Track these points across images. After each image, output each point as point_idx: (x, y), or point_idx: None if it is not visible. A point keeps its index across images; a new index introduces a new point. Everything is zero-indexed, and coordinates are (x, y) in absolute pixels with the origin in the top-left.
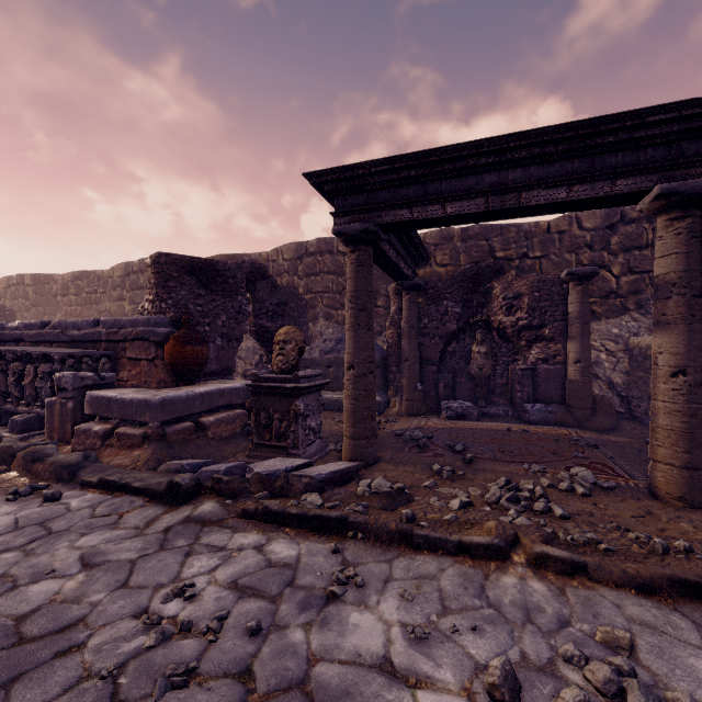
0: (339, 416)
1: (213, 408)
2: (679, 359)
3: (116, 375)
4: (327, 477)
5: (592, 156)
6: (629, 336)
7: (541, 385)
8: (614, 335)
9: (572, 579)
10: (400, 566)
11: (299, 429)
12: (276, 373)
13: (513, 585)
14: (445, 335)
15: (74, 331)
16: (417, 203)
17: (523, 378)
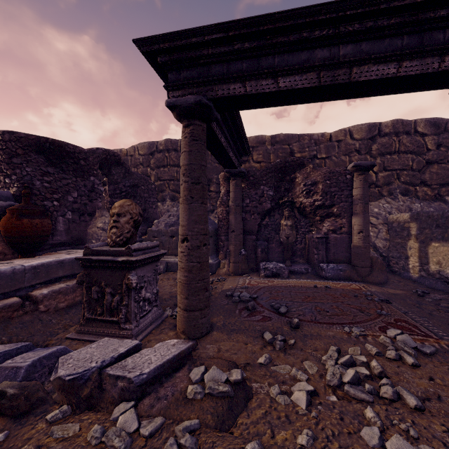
0: None
1: (51, 279)
2: None
3: None
4: (150, 377)
5: (421, 32)
6: (385, 213)
7: (331, 249)
8: (376, 213)
9: None
10: None
11: (132, 302)
12: (110, 246)
13: None
14: (262, 212)
15: None
16: (250, 77)
17: (319, 244)
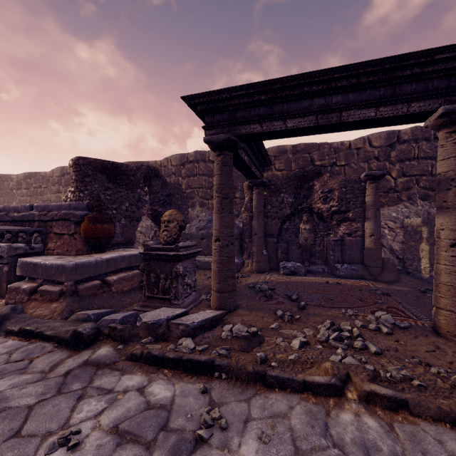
0: (209, 273)
1: (117, 269)
2: None
3: (46, 246)
4: (198, 325)
5: (394, 85)
6: (403, 218)
7: (346, 251)
8: (393, 217)
9: (396, 414)
10: (257, 405)
11: (179, 285)
12: (163, 244)
13: (351, 422)
14: (282, 217)
15: (14, 213)
16: (265, 119)
17: (335, 247)
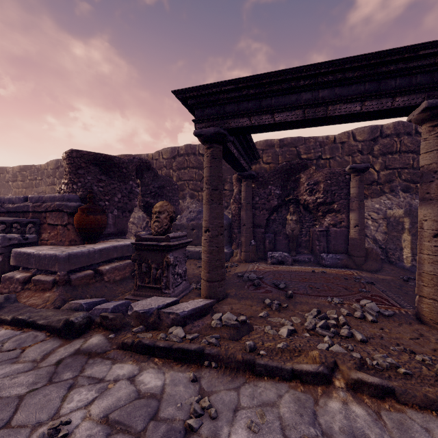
0: (199, 262)
1: (109, 259)
2: None
3: (40, 236)
4: (189, 314)
5: (378, 80)
6: (385, 209)
7: (332, 241)
8: (376, 208)
9: (383, 402)
10: (246, 393)
11: (170, 275)
12: (154, 235)
13: (339, 410)
14: (270, 208)
15: (9, 205)
16: (254, 113)
17: (320, 237)
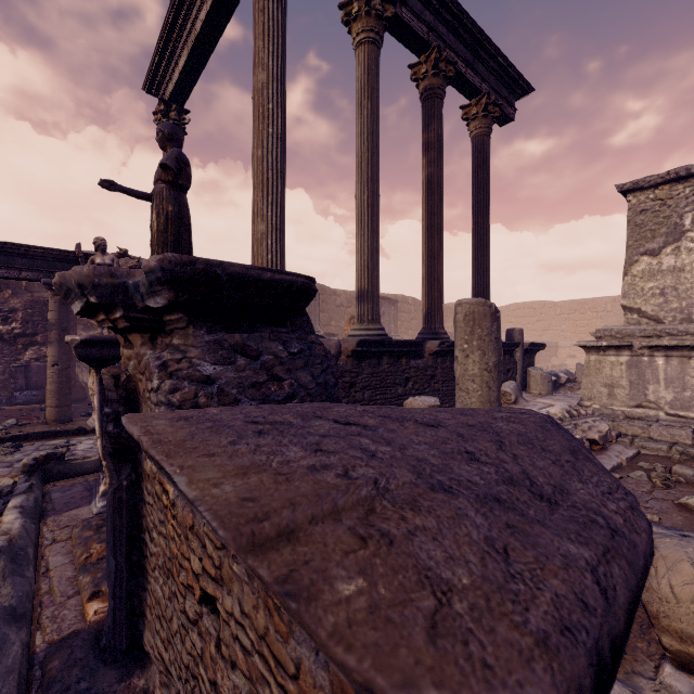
0: None
1: None
2: (55, 358)
3: None
4: None
5: (9, 256)
6: None
7: (34, 377)
8: None
9: None
10: None
11: None
12: None
13: None
14: None
15: None
16: None
17: (17, 373)
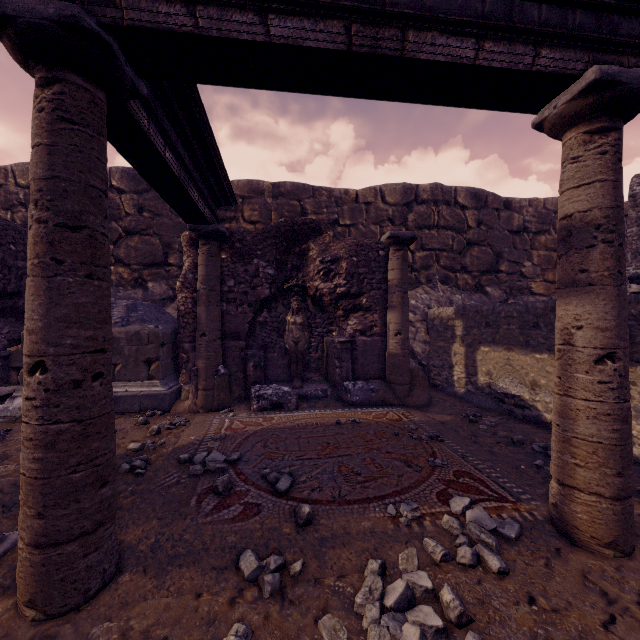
0: None
1: None
2: (608, 336)
3: None
4: None
5: None
6: (423, 307)
7: (359, 359)
8: (413, 306)
9: None
10: None
11: None
12: None
13: None
14: (256, 301)
15: None
16: None
17: (342, 353)
